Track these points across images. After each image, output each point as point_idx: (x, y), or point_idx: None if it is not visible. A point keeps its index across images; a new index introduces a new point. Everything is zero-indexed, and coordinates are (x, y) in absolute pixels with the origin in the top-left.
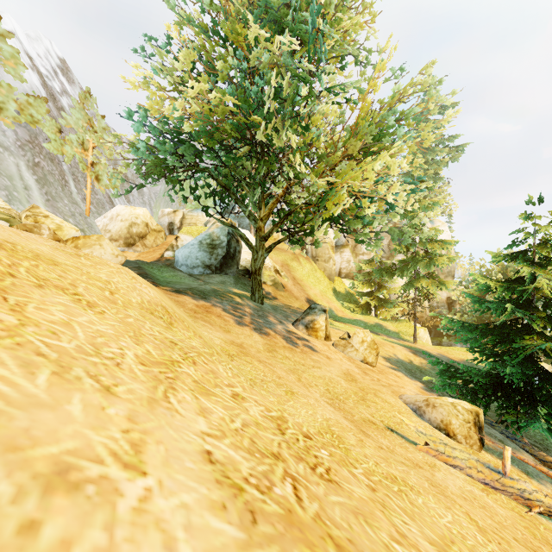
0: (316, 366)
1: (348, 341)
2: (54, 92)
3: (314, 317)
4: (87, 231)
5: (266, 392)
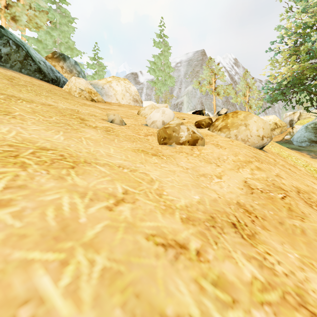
0: None
1: None
2: (232, 76)
3: None
4: None
5: None
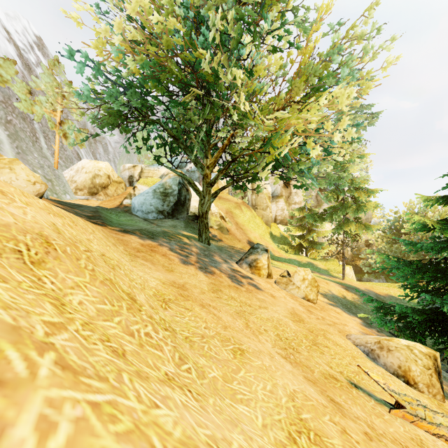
0: (263, 307)
1: (290, 279)
2: (30, 63)
3: (257, 257)
4: (54, 181)
5: (207, 360)
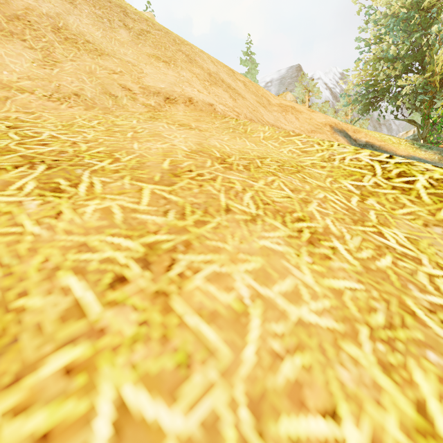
0: None
1: None
2: (336, 94)
3: None
4: None
5: None
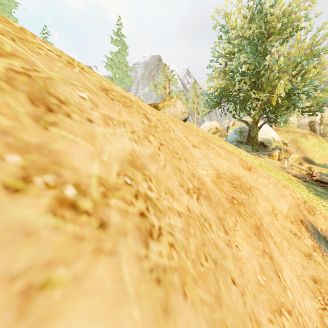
0: None
1: (287, 159)
2: (185, 84)
3: (273, 152)
4: None
5: None
